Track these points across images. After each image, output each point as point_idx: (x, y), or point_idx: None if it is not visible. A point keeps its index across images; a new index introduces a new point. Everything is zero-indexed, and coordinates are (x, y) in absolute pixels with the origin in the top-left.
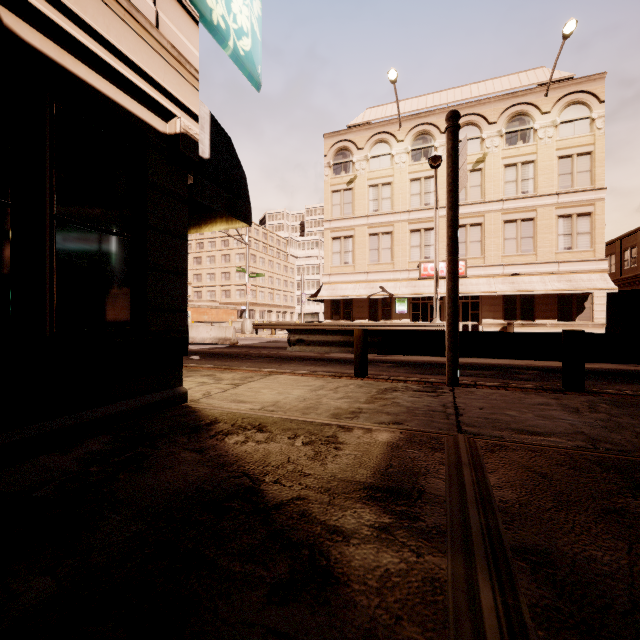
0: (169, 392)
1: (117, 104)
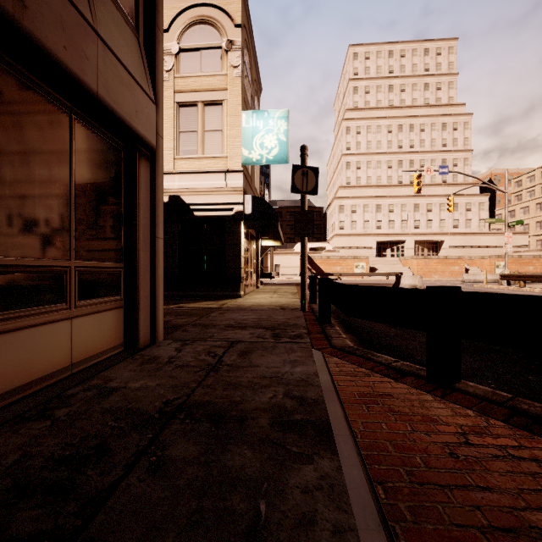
0: (234, 293)
1: (217, 216)
